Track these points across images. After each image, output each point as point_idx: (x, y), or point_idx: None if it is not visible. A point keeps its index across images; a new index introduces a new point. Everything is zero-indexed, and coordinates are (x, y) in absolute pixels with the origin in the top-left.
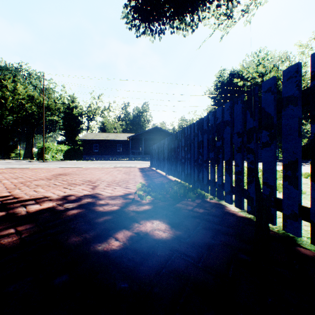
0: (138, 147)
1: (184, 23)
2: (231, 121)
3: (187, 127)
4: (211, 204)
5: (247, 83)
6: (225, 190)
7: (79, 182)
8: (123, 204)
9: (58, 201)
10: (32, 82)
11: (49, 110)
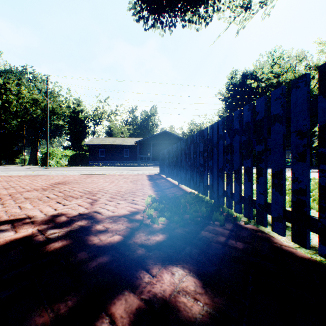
0: (145, 152)
1: (197, 15)
2: (283, 115)
3: (207, 128)
4: (249, 232)
5: (262, 84)
6: (273, 214)
7: (78, 194)
8: (128, 230)
9: (42, 225)
10: (37, 86)
11: (54, 113)
